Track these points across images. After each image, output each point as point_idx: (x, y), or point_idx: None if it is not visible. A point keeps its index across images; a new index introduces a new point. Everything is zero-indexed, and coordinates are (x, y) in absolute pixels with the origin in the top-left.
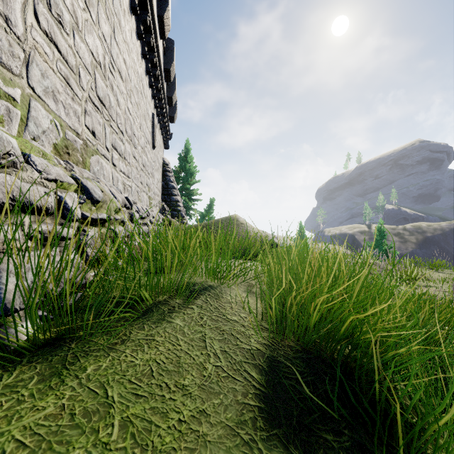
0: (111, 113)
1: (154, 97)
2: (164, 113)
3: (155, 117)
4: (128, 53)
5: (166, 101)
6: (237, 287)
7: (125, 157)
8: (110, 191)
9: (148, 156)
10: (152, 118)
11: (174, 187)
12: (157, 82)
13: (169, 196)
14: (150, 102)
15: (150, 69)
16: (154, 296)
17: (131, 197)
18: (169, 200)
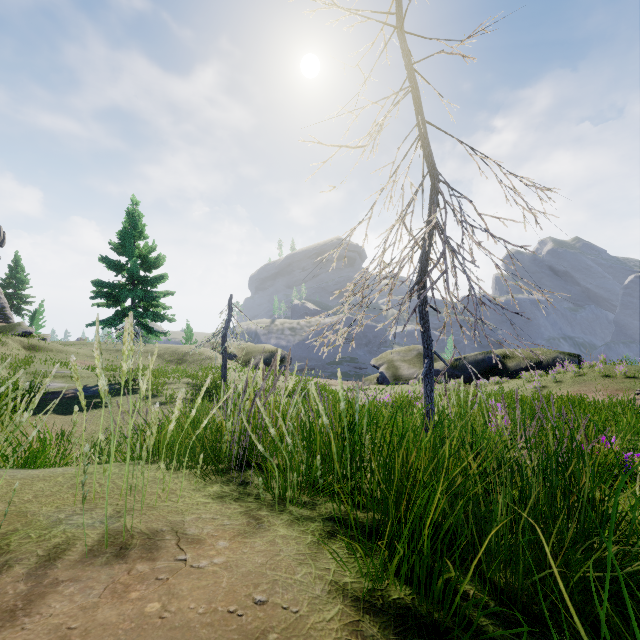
0: None
1: None
2: None
3: None
4: None
5: None
6: None
7: None
8: None
9: None
10: None
11: (1, 298)
12: None
13: None
14: None
15: None
16: None
17: None
18: None
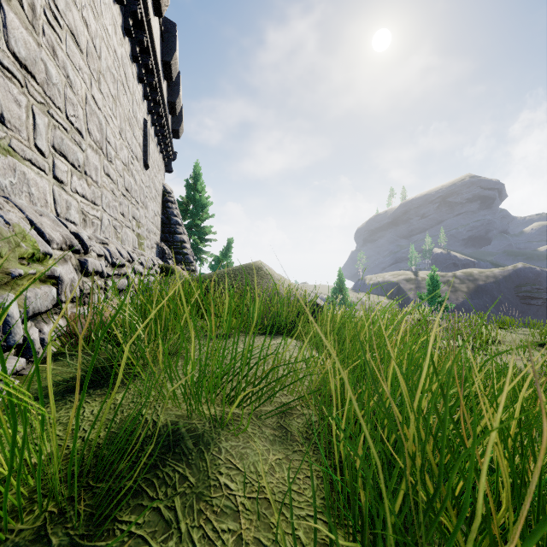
0: (50, 94)
1: (147, 97)
2: (163, 123)
3: (149, 125)
4: (93, 13)
5: (166, 106)
6: (259, 427)
7: (88, 172)
8: (31, 222)
9: (137, 177)
10: (144, 126)
11: (178, 223)
12: (151, 77)
13: (171, 234)
14: (141, 103)
15: (138, 54)
16: (6, 524)
17: (101, 234)
18: (171, 240)
